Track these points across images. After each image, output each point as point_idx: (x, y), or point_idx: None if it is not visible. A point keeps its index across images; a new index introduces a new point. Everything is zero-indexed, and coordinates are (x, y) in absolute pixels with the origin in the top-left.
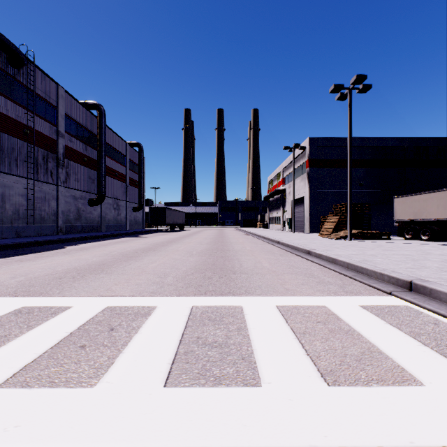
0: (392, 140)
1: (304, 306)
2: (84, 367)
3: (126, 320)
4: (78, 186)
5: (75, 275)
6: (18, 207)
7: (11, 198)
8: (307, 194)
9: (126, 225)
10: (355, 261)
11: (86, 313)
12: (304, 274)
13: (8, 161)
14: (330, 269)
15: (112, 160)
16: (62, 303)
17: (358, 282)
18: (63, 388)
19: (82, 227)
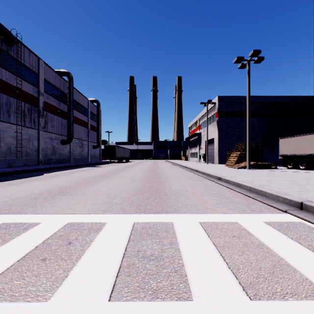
0: (277, 98)
1: (221, 223)
2: (43, 280)
3: (81, 235)
4: (53, 131)
5: (47, 196)
6: (10, 145)
7: (5, 139)
8: (217, 136)
9: (88, 158)
10: (256, 186)
11: (50, 229)
12: (218, 196)
13: (2, 112)
14: (237, 192)
15: (78, 112)
16: (33, 220)
17: (259, 202)
18: (21, 302)
19: (56, 159)
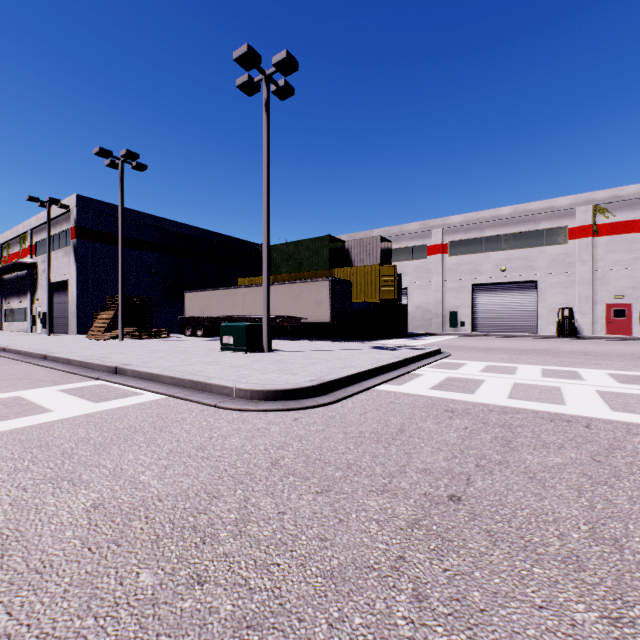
0: (187, 228)
1: None
2: None
3: None
4: None
5: None
6: None
7: None
8: (74, 277)
9: None
10: (90, 359)
11: None
12: (18, 379)
13: None
14: (61, 371)
15: None
16: None
17: (80, 376)
18: None
19: None
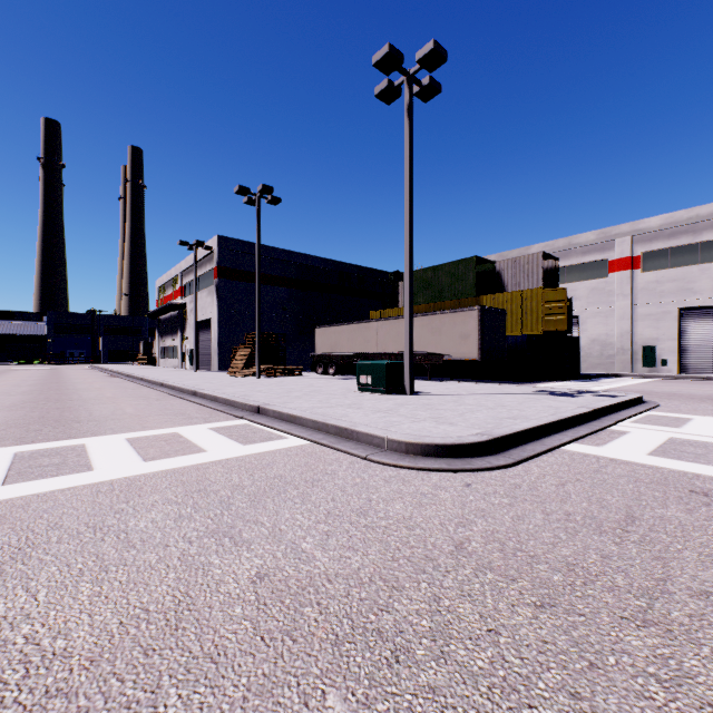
0: (317, 260)
1: (156, 435)
2: None
3: None
4: None
5: None
6: None
7: None
8: (216, 316)
9: None
10: (233, 396)
11: None
12: (174, 414)
13: None
14: (209, 408)
15: None
16: None
17: (226, 414)
18: None
19: None
